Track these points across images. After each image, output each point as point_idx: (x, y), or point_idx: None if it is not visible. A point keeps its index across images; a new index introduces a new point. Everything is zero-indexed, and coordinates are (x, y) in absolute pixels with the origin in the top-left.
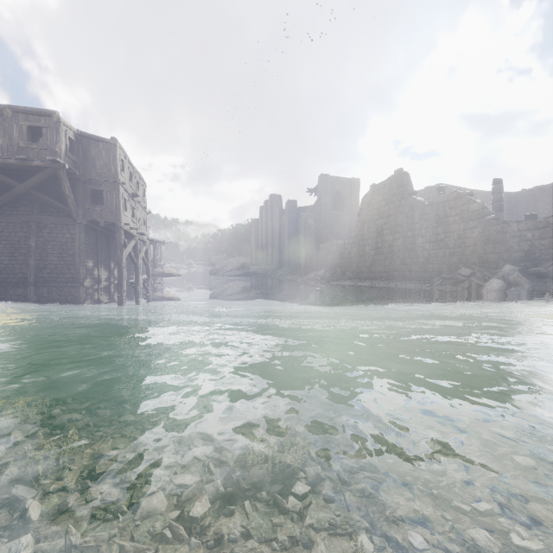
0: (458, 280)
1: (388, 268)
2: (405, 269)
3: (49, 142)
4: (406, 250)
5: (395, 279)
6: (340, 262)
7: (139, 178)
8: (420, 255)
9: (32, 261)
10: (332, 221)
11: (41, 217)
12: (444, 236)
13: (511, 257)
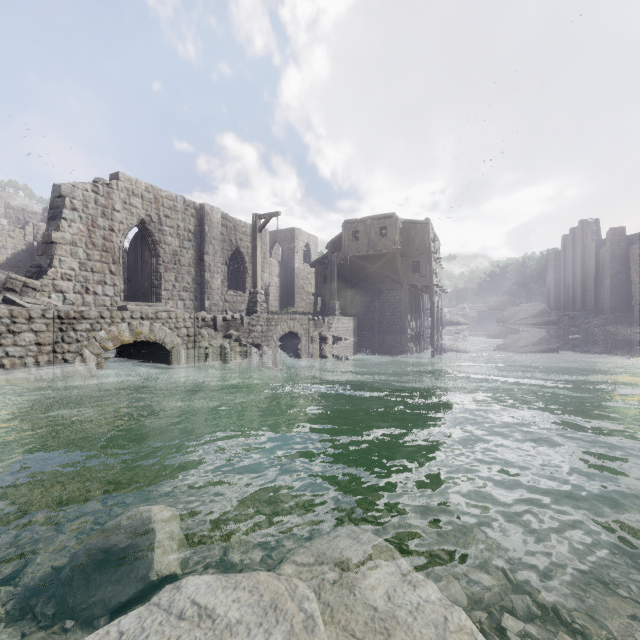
0: None
1: None
2: None
3: (391, 235)
4: None
5: None
6: None
7: (437, 241)
8: None
9: (376, 316)
10: None
11: (381, 286)
12: None
13: None
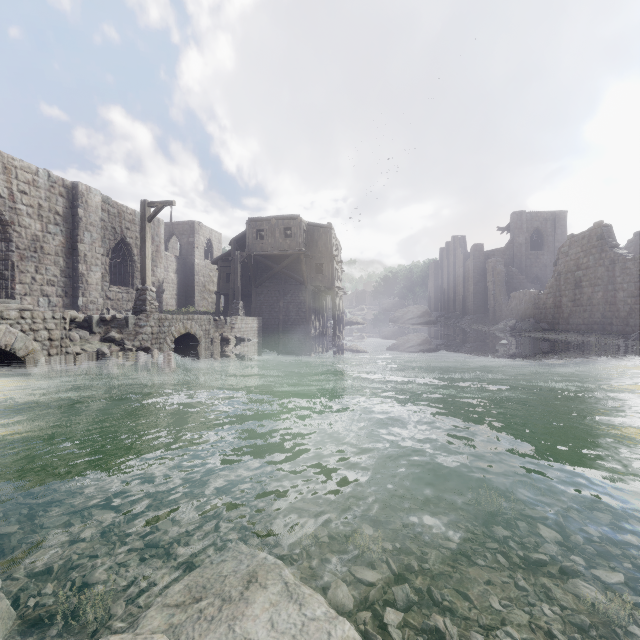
0: None
1: (587, 320)
2: (605, 322)
3: (296, 236)
4: (606, 303)
5: (594, 332)
6: (533, 312)
7: (338, 245)
8: (621, 309)
9: (281, 316)
10: (528, 263)
11: (286, 286)
12: None
13: None
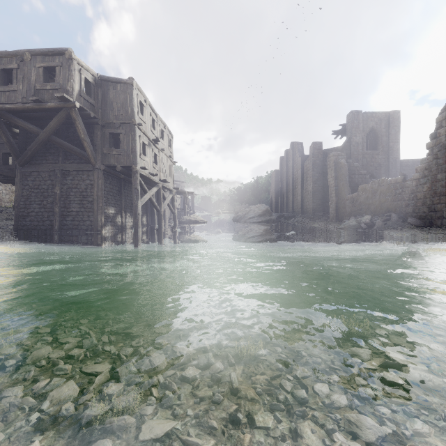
0: None
1: None
2: None
3: (62, 81)
4: None
5: None
6: (394, 205)
7: (164, 127)
8: None
9: (57, 208)
10: (364, 162)
11: (65, 164)
12: None
13: None
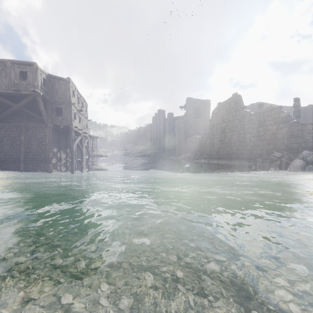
0: (273, 160)
1: (228, 152)
2: (239, 152)
3: (31, 80)
4: (239, 141)
5: (232, 159)
6: (199, 148)
7: (83, 101)
8: (248, 144)
9: (22, 148)
10: (194, 125)
11: (28, 123)
12: (263, 133)
13: (307, 145)
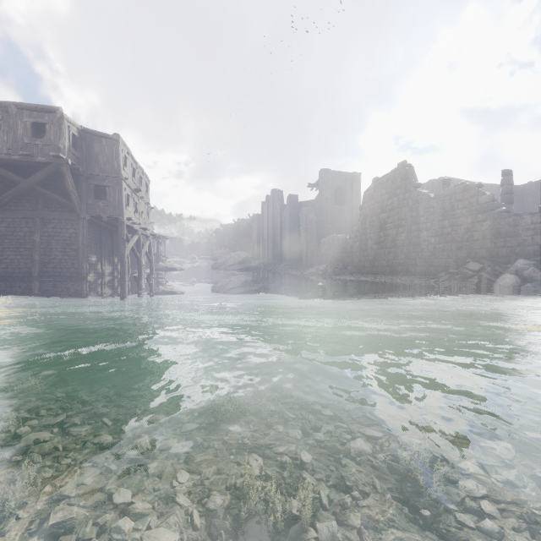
0: (466, 275)
1: (391, 262)
2: (409, 263)
3: (53, 138)
4: (410, 244)
5: (398, 274)
6: (341, 256)
7: (142, 174)
8: (425, 249)
9: (37, 256)
10: (333, 216)
11: (46, 212)
12: (451, 229)
13: (524, 251)
